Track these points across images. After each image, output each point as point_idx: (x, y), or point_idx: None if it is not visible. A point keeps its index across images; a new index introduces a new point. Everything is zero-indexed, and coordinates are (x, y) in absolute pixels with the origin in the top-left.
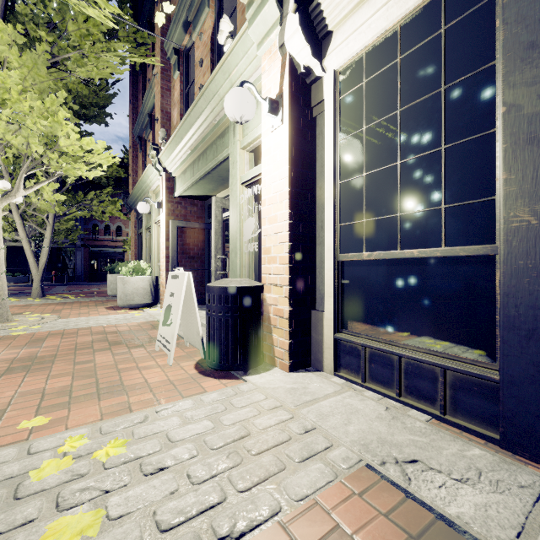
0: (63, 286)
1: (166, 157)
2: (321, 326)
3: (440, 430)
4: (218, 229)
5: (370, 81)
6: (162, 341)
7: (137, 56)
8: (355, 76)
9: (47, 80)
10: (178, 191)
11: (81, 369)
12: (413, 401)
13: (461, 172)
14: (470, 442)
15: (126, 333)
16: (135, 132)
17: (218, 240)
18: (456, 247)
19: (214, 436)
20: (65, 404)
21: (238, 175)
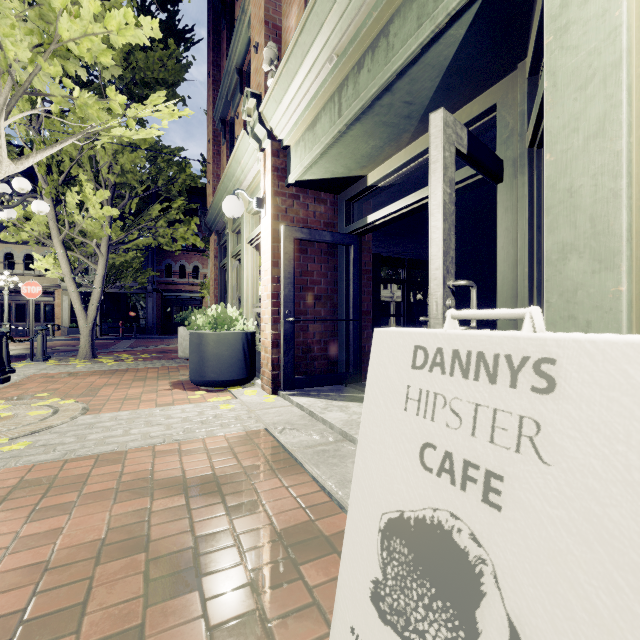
0: (131, 340)
1: (276, 103)
2: None
3: None
4: (448, 203)
5: None
6: None
7: None
8: None
9: None
10: (297, 169)
11: None
12: None
13: None
14: None
15: (201, 487)
16: (216, 115)
17: (448, 237)
18: None
19: None
20: None
21: None
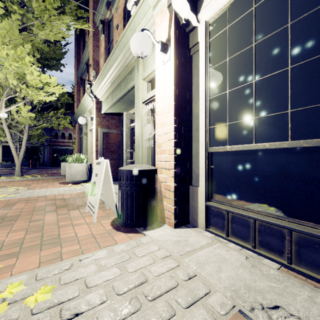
0: (36, 169)
1: (96, 88)
2: (196, 197)
3: (289, 277)
4: (127, 132)
5: (232, 26)
6: (89, 206)
7: (77, 24)
8: (221, 23)
9: (19, 38)
10: (103, 110)
11: (34, 226)
12: (264, 252)
13: (304, 84)
14: (315, 288)
15: (68, 200)
16: (78, 75)
17: (127, 140)
18: (301, 140)
19: (120, 282)
20: (16, 253)
21: (140, 97)
